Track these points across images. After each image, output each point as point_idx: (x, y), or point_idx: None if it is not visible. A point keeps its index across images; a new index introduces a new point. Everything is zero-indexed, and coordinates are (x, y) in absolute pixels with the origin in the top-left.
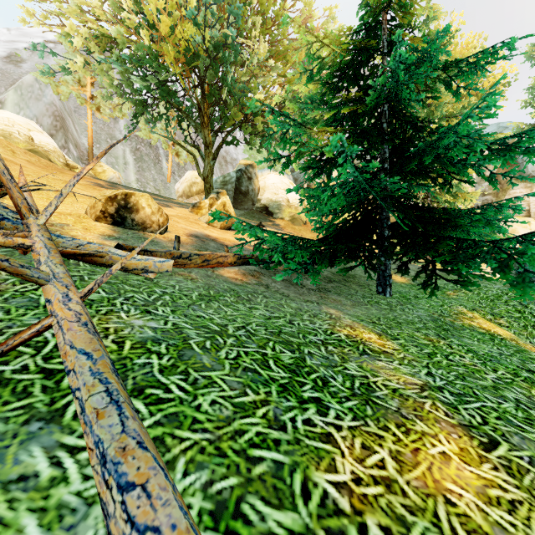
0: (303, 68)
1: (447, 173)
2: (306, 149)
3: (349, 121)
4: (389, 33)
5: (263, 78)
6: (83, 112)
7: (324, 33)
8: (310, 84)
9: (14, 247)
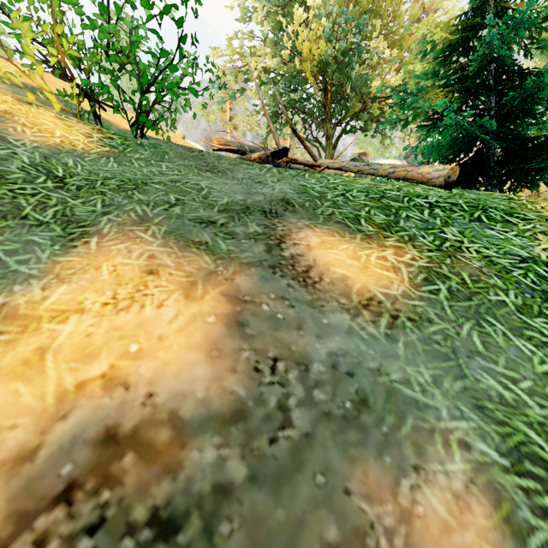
0: (418, 55)
1: (542, 105)
2: (420, 109)
3: (459, 85)
4: (496, 7)
5: (382, 68)
6: (221, 133)
7: (435, 27)
8: (425, 64)
9: (293, 160)
